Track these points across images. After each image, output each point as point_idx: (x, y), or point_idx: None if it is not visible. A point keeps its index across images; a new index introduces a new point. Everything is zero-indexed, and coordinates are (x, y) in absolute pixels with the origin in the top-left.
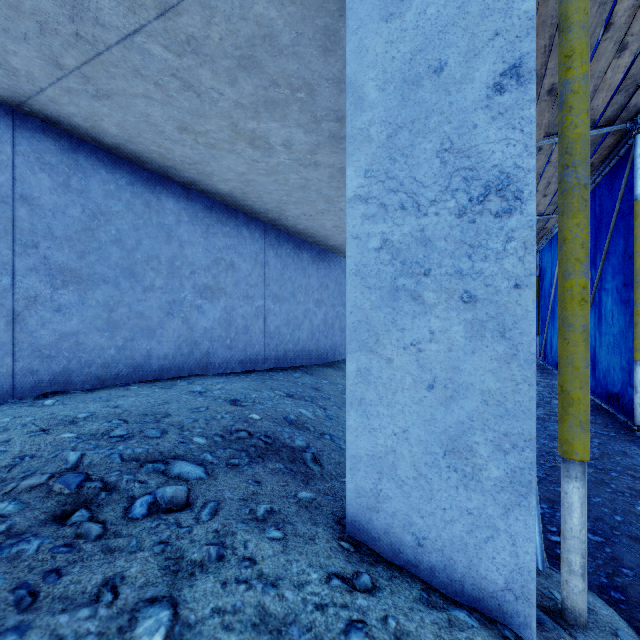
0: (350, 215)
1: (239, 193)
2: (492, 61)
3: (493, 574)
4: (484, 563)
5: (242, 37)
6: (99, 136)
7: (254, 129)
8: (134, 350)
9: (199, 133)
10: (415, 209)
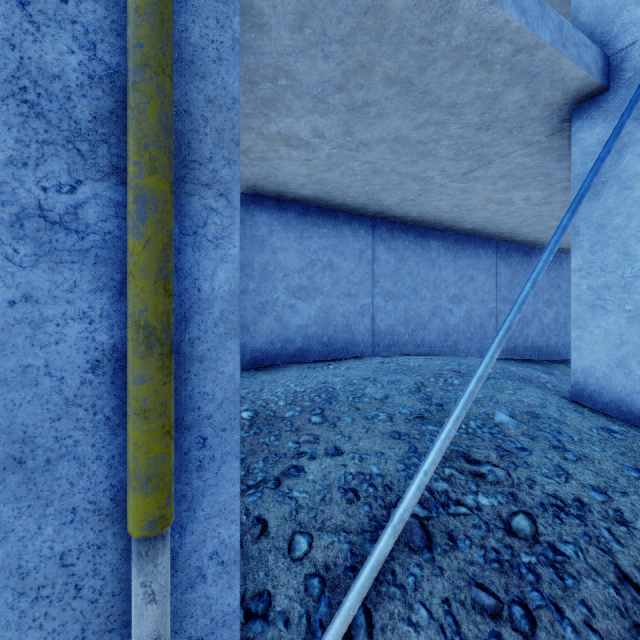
0: (572, 276)
1: (480, 227)
2: (637, 221)
3: (638, 410)
4: (634, 406)
5: (505, 170)
6: (404, 218)
7: (502, 197)
8: (416, 336)
9: (464, 206)
10: (603, 275)
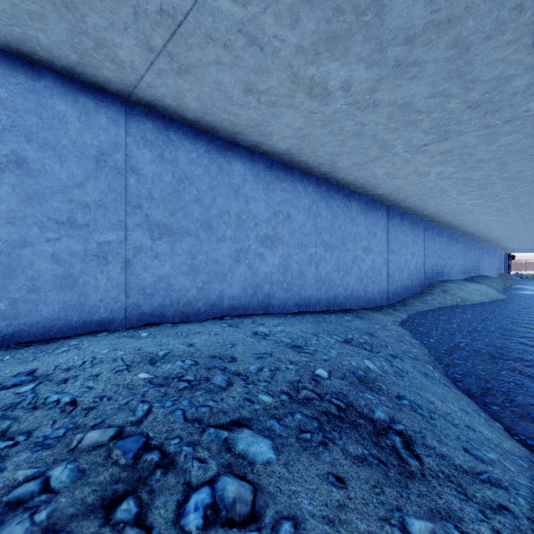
0: None
1: (295, 150)
2: None
3: None
4: None
5: None
6: (184, 113)
7: (313, 76)
8: (210, 291)
9: (262, 92)
10: None
